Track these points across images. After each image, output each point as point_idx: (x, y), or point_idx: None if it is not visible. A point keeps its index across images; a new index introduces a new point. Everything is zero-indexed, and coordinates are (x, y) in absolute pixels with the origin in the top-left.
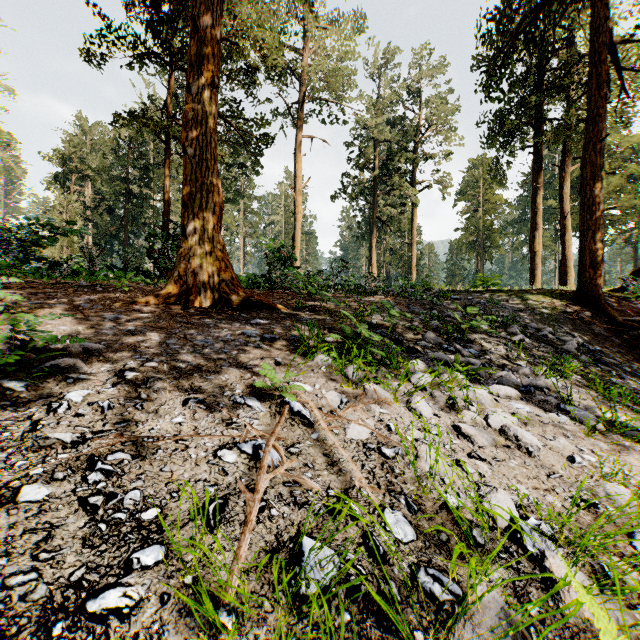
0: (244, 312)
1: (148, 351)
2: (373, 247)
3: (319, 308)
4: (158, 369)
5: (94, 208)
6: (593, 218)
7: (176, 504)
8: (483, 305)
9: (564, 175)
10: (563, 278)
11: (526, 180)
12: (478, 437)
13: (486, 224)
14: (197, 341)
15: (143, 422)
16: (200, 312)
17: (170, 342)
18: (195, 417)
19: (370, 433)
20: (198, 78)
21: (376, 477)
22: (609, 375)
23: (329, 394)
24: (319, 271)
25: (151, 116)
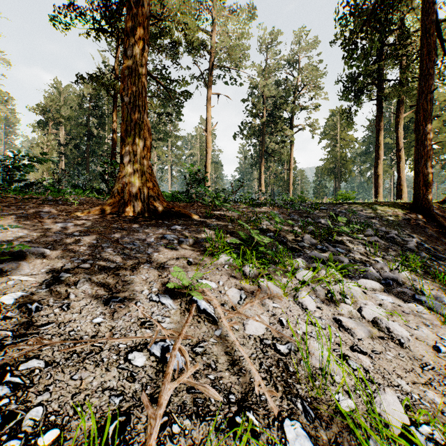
0: (167, 220)
1: (85, 253)
2: (262, 172)
3: (223, 216)
4: (90, 270)
5: (65, 145)
6: (425, 150)
7: (77, 422)
8: (344, 214)
9: (399, 120)
10: (399, 194)
11: (370, 124)
12: (357, 330)
13: (342, 155)
14: (127, 244)
15: (65, 323)
16: (133, 220)
17: (105, 245)
18: (114, 316)
19: (265, 328)
20: (132, 44)
21: (273, 377)
22: (443, 268)
23: (230, 291)
24: (224, 189)
25: (103, 78)
